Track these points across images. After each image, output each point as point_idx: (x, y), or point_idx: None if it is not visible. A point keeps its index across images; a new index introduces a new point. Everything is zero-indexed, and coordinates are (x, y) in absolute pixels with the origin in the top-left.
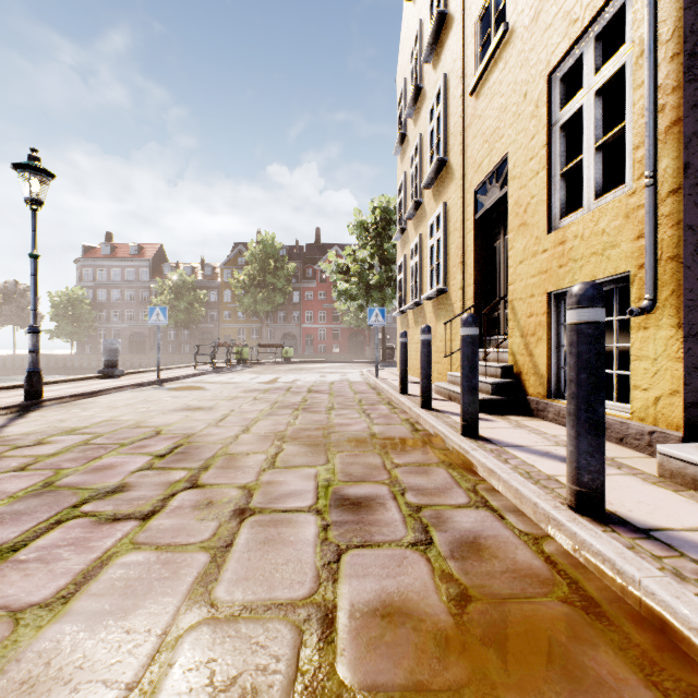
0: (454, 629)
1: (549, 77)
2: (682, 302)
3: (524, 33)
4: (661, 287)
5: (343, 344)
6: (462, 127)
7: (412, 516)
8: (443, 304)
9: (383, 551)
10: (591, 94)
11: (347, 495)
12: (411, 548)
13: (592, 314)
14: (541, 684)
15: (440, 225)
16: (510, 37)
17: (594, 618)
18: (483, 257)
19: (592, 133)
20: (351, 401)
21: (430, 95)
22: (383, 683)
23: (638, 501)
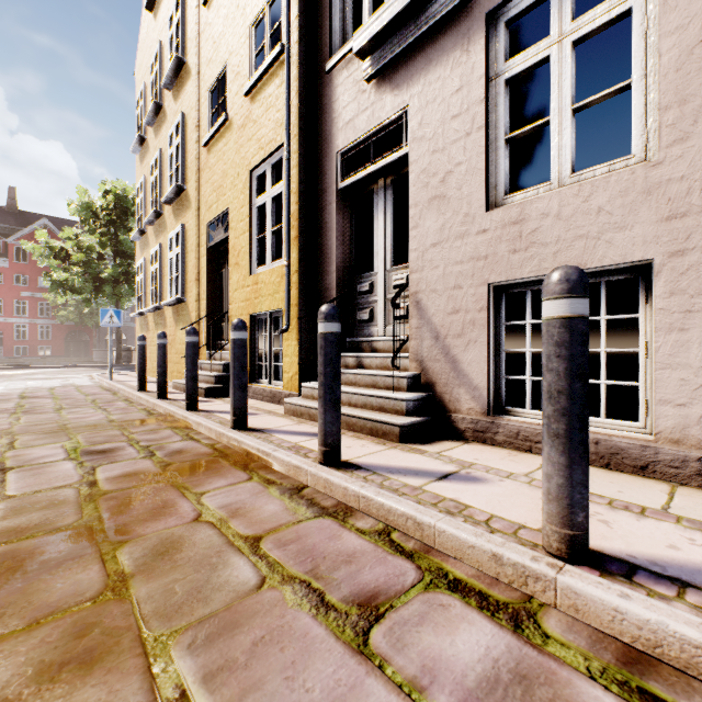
0: (161, 472)
1: (251, 172)
2: (299, 328)
3: (238, 131)
4: (293, 319)
5: (56, 344)
6: (198, 168)
7: (144, 449)
8: (182, 312)
9: (124, 462)
10: (270, 198)
11: (94, 450)
12: (142, 458)
13: (241, 335)
14: (194, 473)
15: (179, 241)
16: (230, 126)
17: (224, 458)
18: (214, 279)
19: (271, 222)
20: (84, 402)
21: (170, 119)
22: (126, 487)
23: (266, 422)
